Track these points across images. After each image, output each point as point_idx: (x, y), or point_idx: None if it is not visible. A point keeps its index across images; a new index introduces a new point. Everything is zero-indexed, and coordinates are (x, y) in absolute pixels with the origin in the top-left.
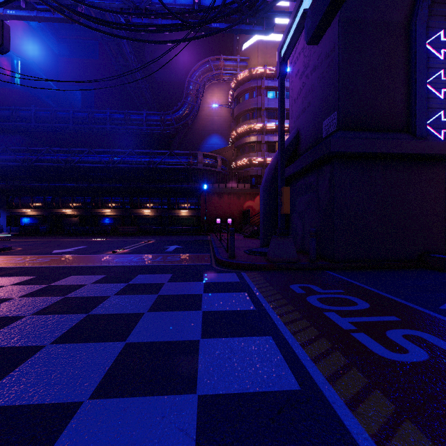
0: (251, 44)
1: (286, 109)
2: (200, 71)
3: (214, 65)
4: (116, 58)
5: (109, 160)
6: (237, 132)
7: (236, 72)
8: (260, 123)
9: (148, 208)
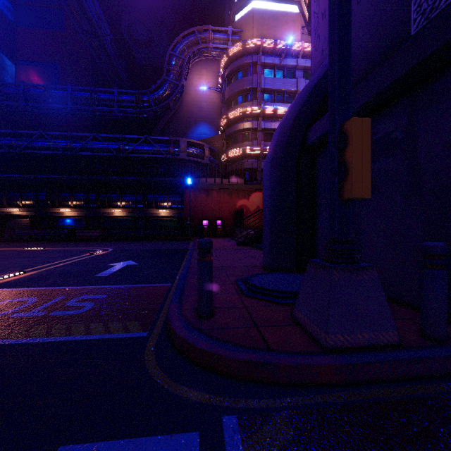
0: (245, 14)
1: (286, 90)
2: (184, 43)
3: (201, 37)
4: (80, 23)
5: (67, 146)
6: (229, 118)
7: (227, 47)
8: (255, 106)
9: (119, 207)
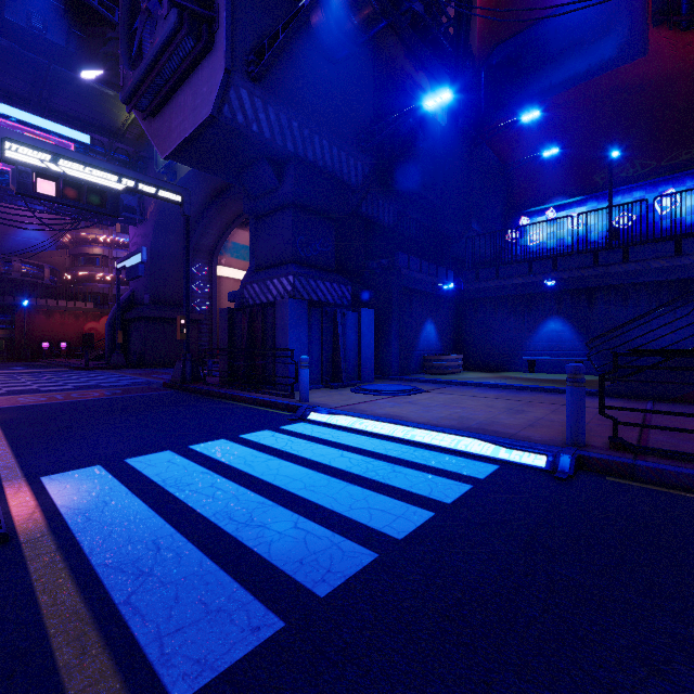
0: None
1: None
2: None
3: None
4: None
5: None
6: (75, 239)
7: None
8: (107, 236)
9: None
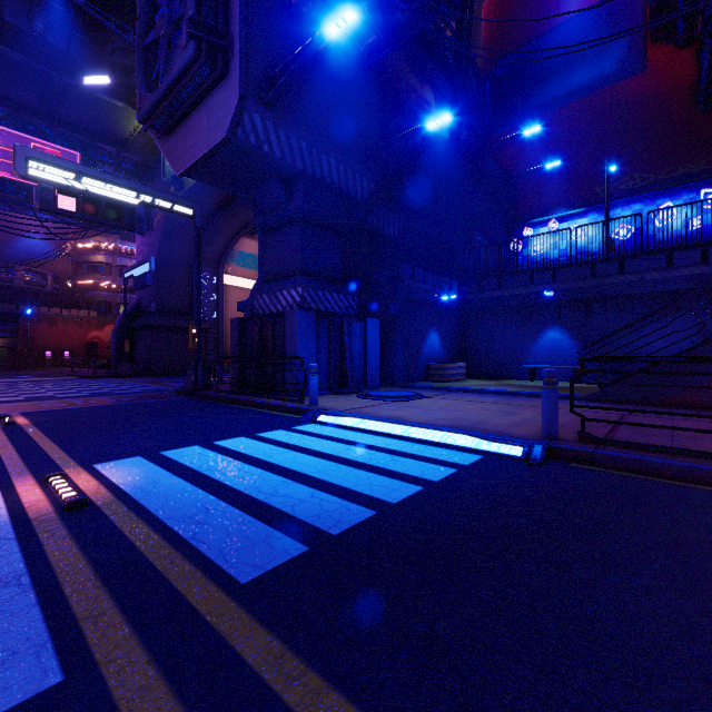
0: None
1: None
2: None
3: None
4: None
5: None
6: (78, 246)
7: None
8: (111, 244)
9: None
